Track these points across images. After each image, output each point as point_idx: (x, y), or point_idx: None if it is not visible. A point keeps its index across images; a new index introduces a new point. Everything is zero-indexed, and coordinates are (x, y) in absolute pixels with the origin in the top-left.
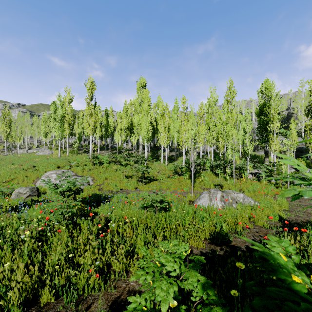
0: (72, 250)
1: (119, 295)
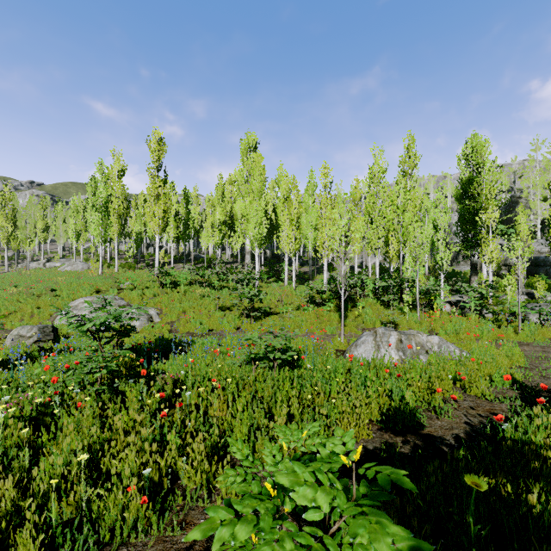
0: (98, 445)
1: (189, 543)
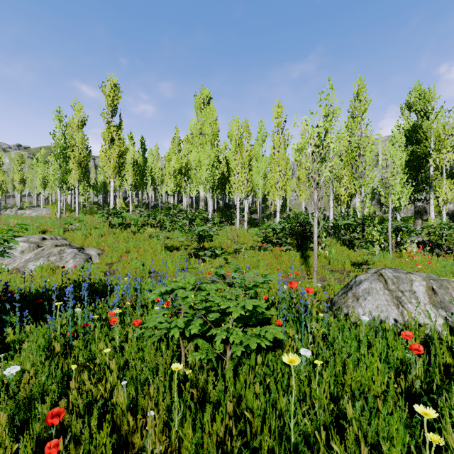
0: None
1: None
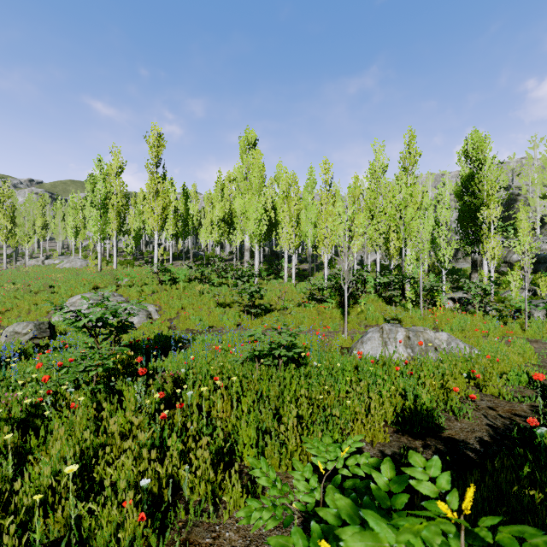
0: (92, 451)
1: None
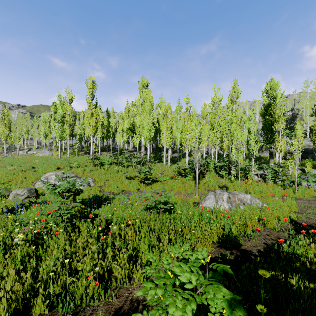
0: (70, 255)
1: (121, 305)
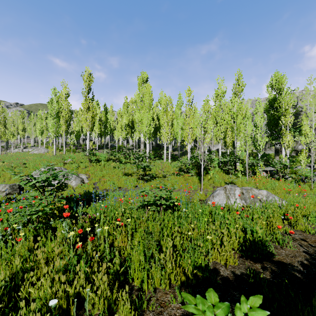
0: (21, 274)
1: None
